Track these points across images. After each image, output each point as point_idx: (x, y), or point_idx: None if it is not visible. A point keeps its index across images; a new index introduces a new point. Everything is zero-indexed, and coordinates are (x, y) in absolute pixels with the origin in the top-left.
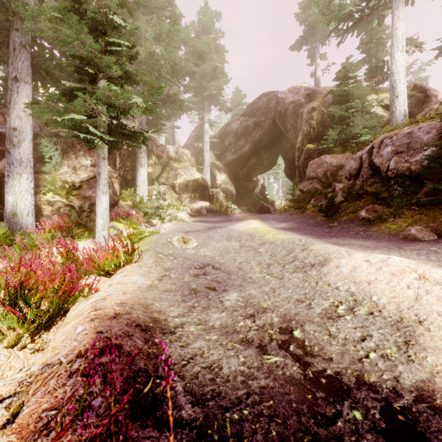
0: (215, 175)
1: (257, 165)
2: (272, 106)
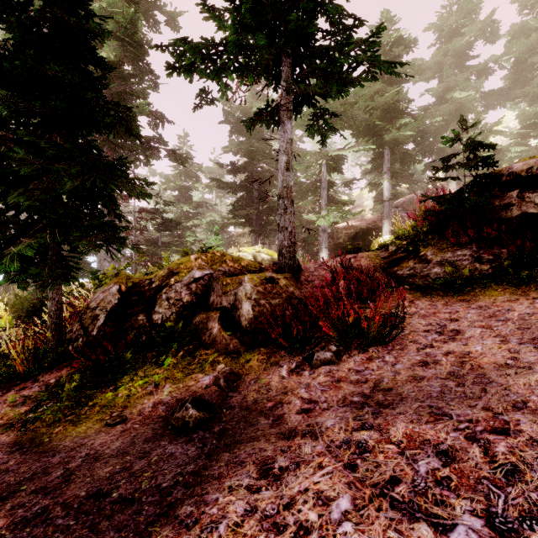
0: None
1: None
2: None
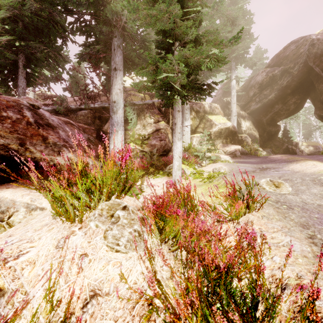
0: (240, 122)
1: (283, 110)
2: (304, 50)
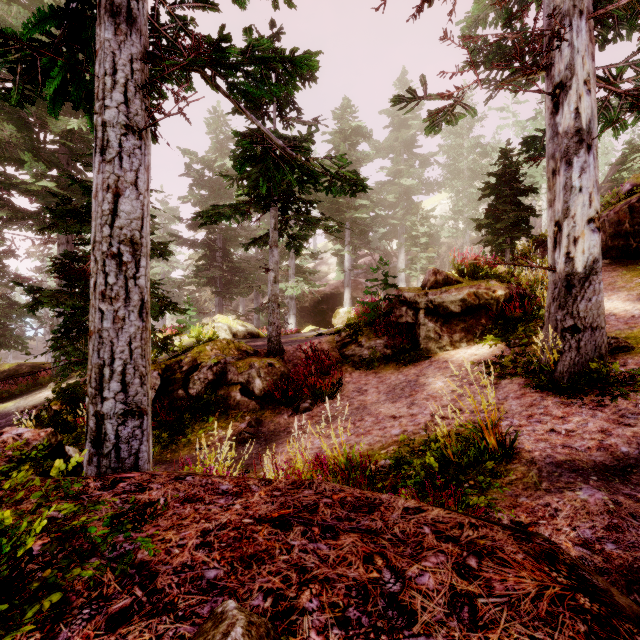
0: None
1: None
2: None
